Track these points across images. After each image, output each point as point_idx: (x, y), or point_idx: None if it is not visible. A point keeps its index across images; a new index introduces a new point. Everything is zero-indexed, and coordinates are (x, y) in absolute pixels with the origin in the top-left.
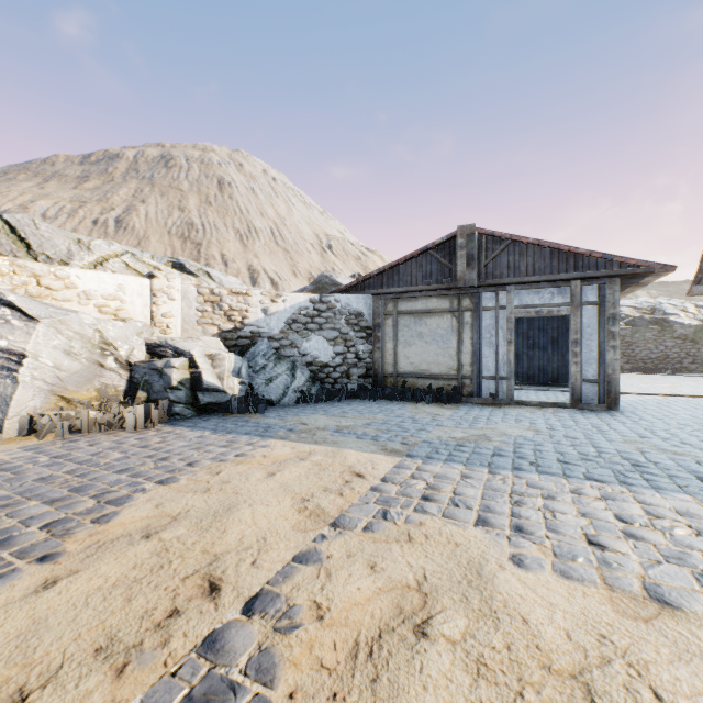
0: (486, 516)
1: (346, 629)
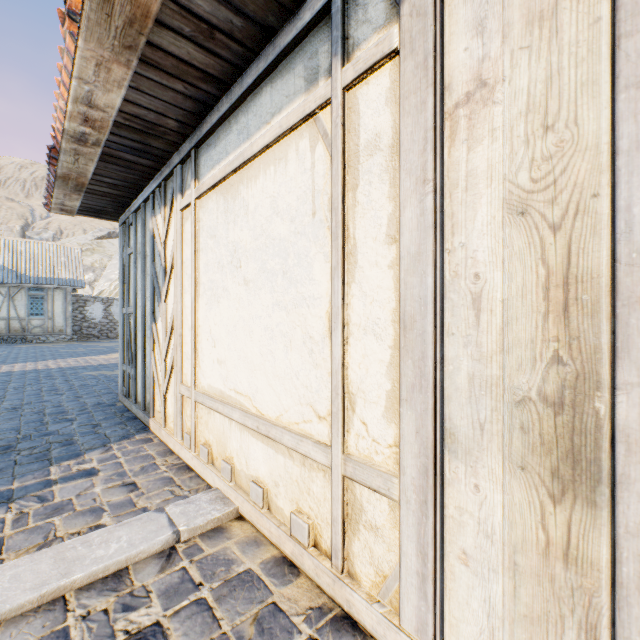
0: None
1: None
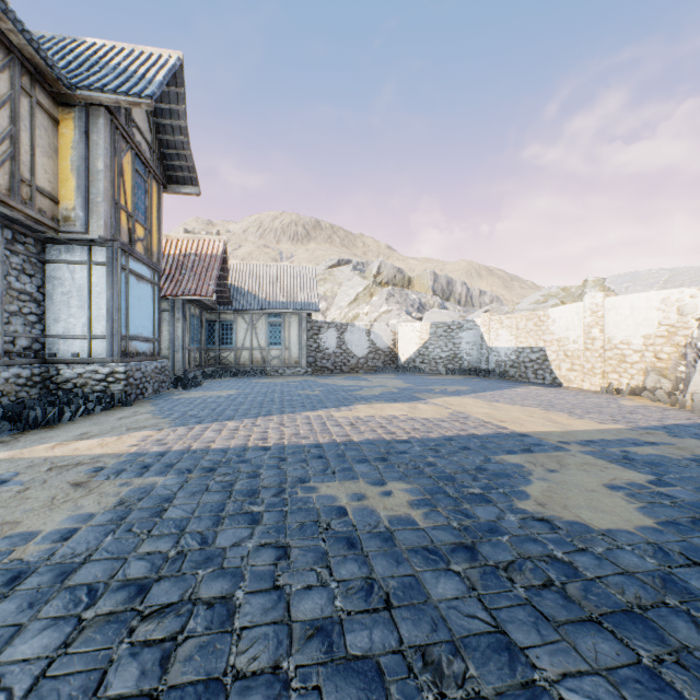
0: (427, 419)
1: (421, 406)
